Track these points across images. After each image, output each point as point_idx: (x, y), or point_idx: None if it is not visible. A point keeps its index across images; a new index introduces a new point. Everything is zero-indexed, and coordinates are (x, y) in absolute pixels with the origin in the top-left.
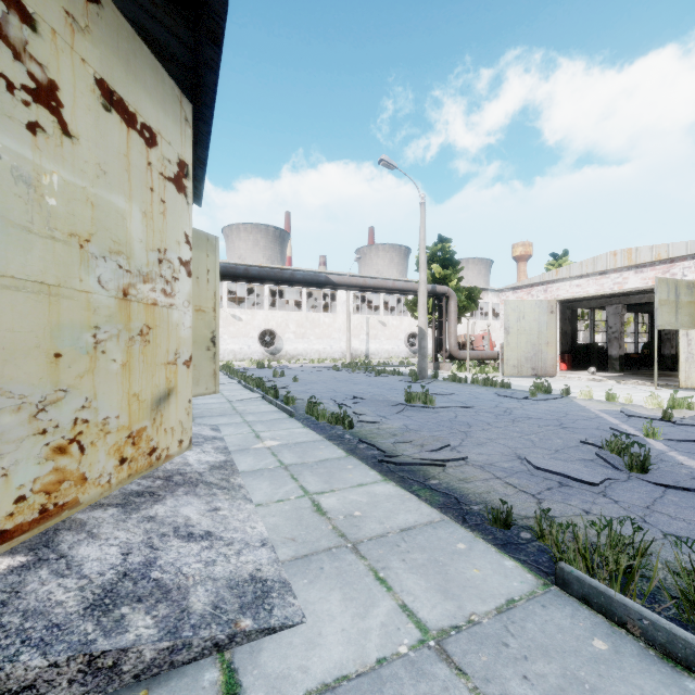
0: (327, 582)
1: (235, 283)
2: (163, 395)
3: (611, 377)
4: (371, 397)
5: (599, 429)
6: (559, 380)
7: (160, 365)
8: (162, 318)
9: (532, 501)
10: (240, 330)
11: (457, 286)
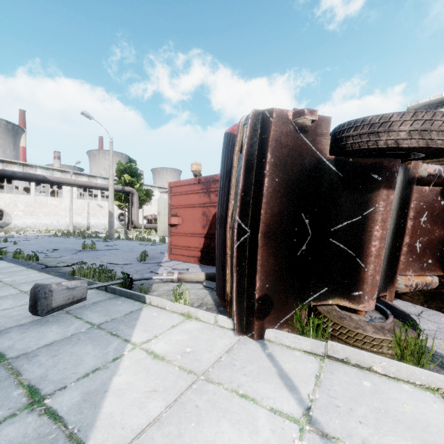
0: None
1: None
2: None
3: None
4: (64, 249)
5: (158, 252)
6: None
7: None
8: None
9: None
10: None
11: (141, 187)
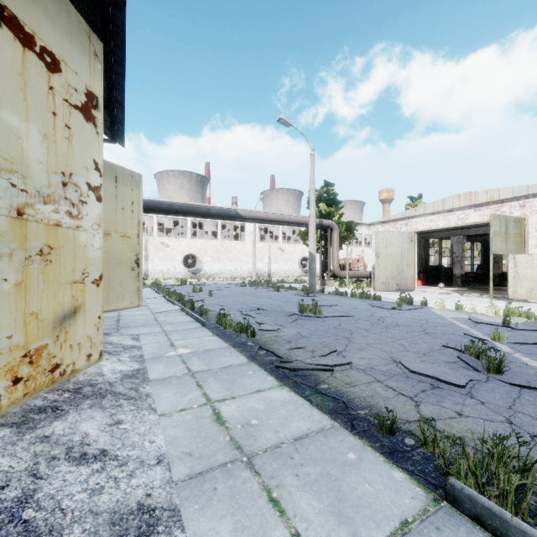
0: (219, 507)
1: (163, 217)
2: (68, 313)
3: (456, 291)
4: (271, 309)
5: (455, 334)
6: (417, 293)
7: (64, 284)
8: (67, 239)
9: (411, 404)
10: (168, 254)
11: (339, 220)
